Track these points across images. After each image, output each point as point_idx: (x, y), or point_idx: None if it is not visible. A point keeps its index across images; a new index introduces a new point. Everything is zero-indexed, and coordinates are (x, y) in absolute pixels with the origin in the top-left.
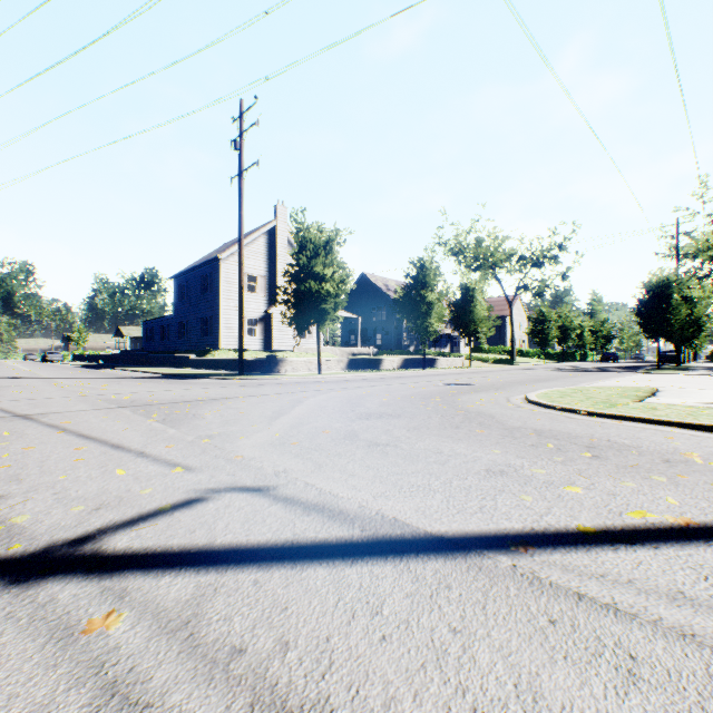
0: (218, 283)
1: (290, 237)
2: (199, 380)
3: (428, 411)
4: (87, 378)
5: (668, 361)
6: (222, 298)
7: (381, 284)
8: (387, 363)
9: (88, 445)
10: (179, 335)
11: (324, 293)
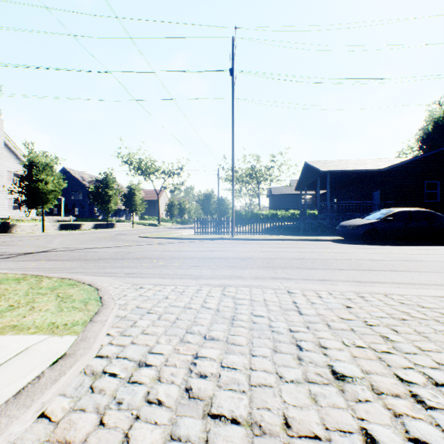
0: None
1: (6, 140)
2: None
3: (105, 239)
4: None
5: None
6: None
7: (79, 176)
8: (85, 226)
9: None
10: None
11: (48, 189)
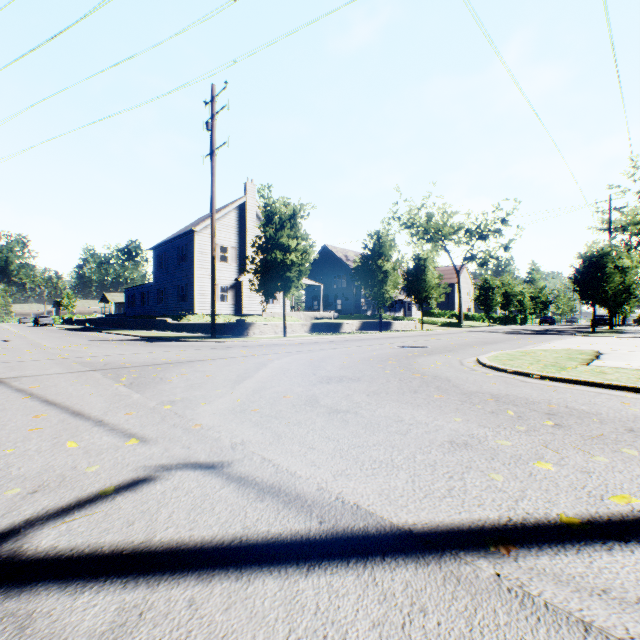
0: (193, 253)
1: (258, 212)
2: (174, 343)
3: (386, 374)
4: (70, 340)
5: (601, 324)
6: (196, 267)
7: (341, 255)
8: (346, 327)
9: (49, 411)
10: (158, 301)
11: (289, 262)
